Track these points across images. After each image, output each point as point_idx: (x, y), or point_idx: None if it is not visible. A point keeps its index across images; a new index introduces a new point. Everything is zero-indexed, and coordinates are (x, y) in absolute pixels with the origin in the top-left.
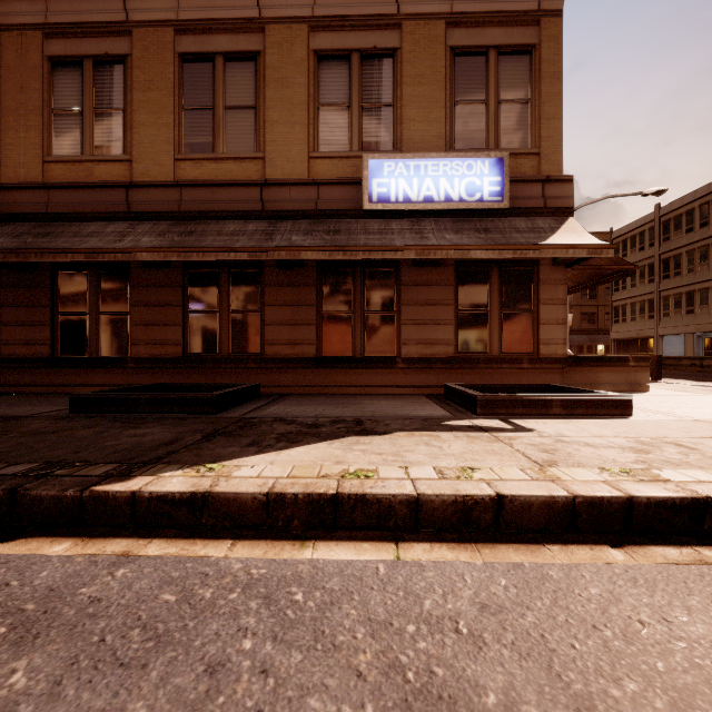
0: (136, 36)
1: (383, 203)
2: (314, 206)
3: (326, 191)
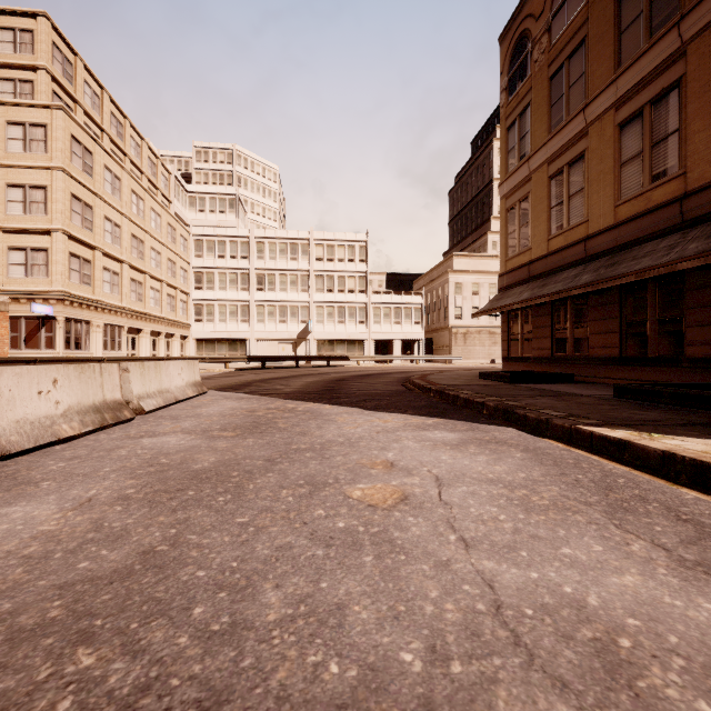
0: (690, 52)
1: None
2: None
3: None
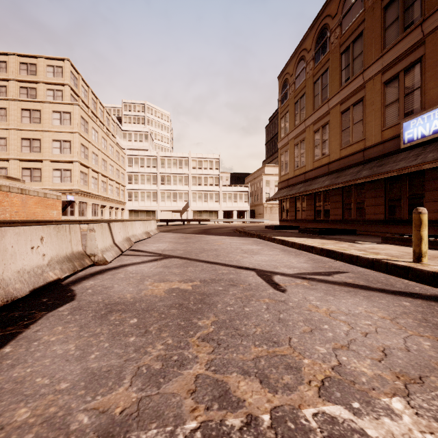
0: (330, 113)
1: (410, 142)
2: (382, 153)
3: (386, 144)
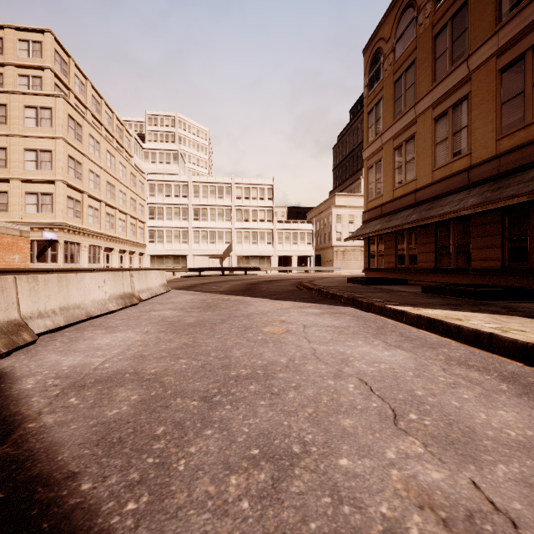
0: (473, 78)
1: None
2: None
3: None
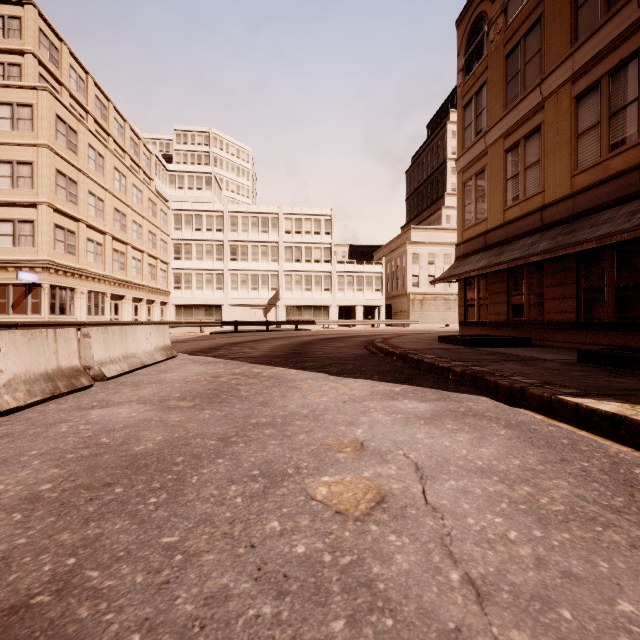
0: None
1: None
2: None
3: None
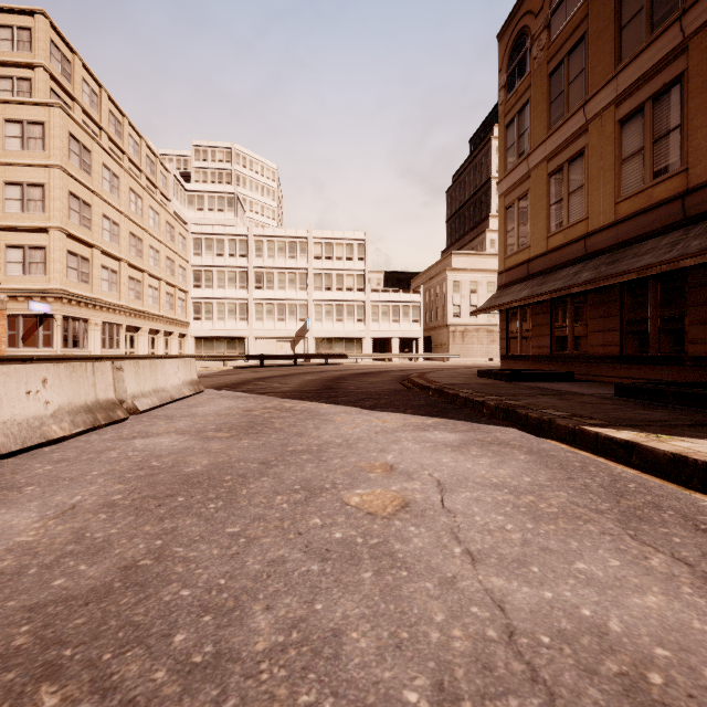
0: (692, 46)
1: None
2: None
3: None
